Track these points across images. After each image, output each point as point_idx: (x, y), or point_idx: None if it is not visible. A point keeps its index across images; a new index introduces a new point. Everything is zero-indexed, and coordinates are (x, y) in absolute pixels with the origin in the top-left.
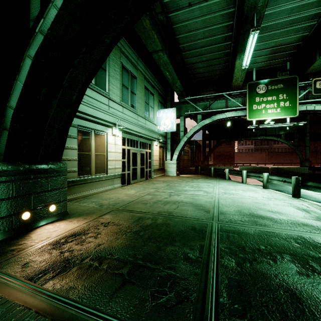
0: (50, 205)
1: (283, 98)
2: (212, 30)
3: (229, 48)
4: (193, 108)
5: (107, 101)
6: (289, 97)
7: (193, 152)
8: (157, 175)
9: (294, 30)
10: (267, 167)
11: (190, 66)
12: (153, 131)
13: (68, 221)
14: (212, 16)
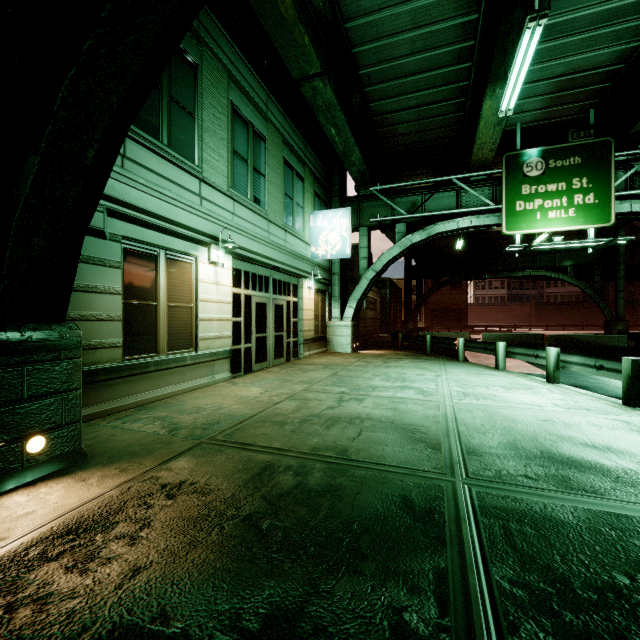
0: (28, 437)
1: (582, 186)
2: (432, 34)
3: (466, 79)
4: (387, 209)
5: (196, 185)
6: (595, 184)
7: (386, 302)
8: (312, 351)
9: (610, 35)
10: (541, 335)
11: (382, 119)
12: (302, 256)
13: (77, 479)
14: (433, 1)
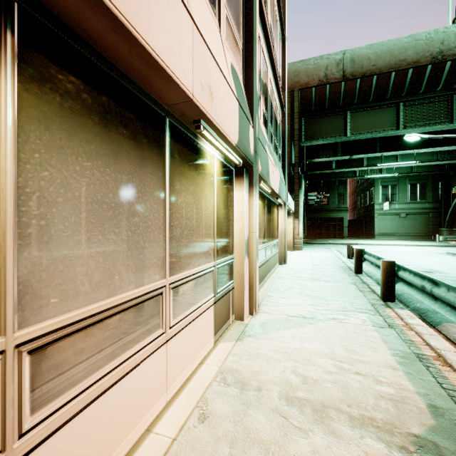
0: None
1: None
2: None
3: None
4: None
5: None
6: None
7: None
8: None
9: None
10: None
11: None
12: None
13: None
14: None
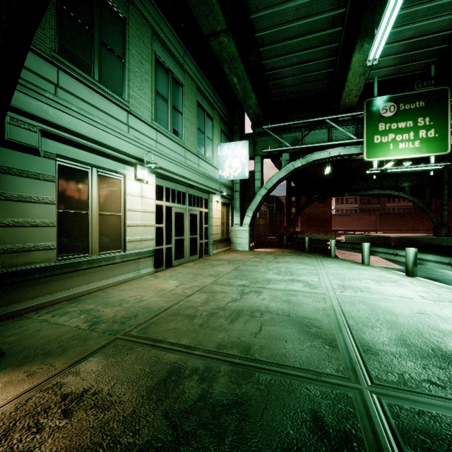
0: None
1: (425, 123)
2: (313, 3)
3: (337, 41)
4: (275, 142)
5: (124, 116)
6: (435, 122)
7: (273, 213)
8: (219, 249)
9: (451, 4)
10: (388, 237)
11: (272, 74)
12: (211, 177)
13: None
14: None
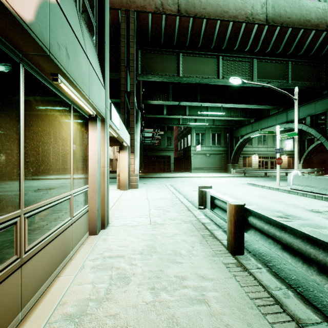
0: None
1: None
2: None
3: None
4: None
5: (251, 148)
6: None
7: None
8: None
9: None
10: None
11: None
12: None
13: None
14: None
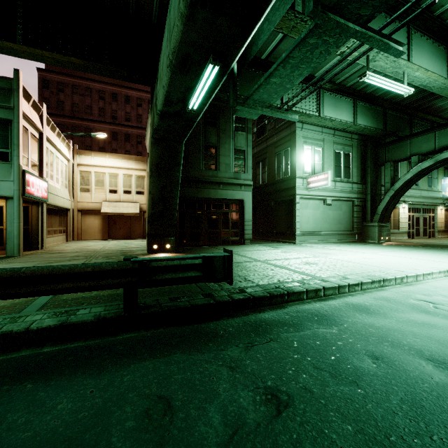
0: (386, 237)
1: None
2: None
3: None
4: None
5: None
6: None
7: None
8: (442, 236)
9: None
10: None
11: None
12: (436, 197)
13: (394, 242)
14: None
